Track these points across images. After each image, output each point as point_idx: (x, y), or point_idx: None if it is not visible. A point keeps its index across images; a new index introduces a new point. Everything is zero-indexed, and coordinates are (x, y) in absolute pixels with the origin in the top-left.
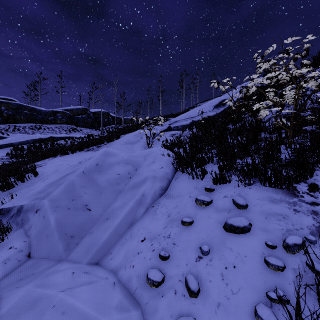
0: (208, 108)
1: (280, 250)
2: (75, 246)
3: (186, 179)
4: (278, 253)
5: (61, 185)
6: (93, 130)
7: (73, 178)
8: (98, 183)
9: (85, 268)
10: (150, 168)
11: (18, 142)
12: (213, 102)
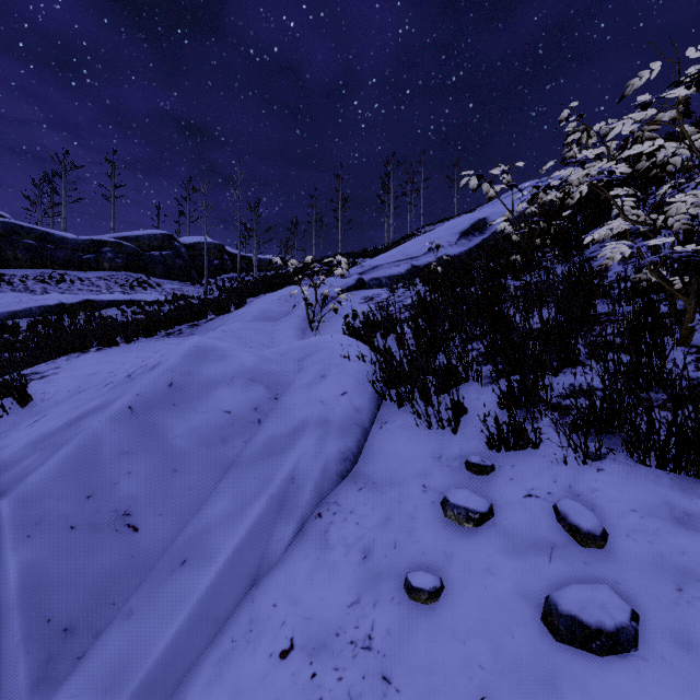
0: (447, 238)
1: None
2: (73, 666)
3: (409, 427)
4: None
5: (61, 451)
6: (186, 286)
7: (99, 428)
8: (168, 441)
9: None
10: (314, 394)
11: (7, 313)
12: (458, 224)
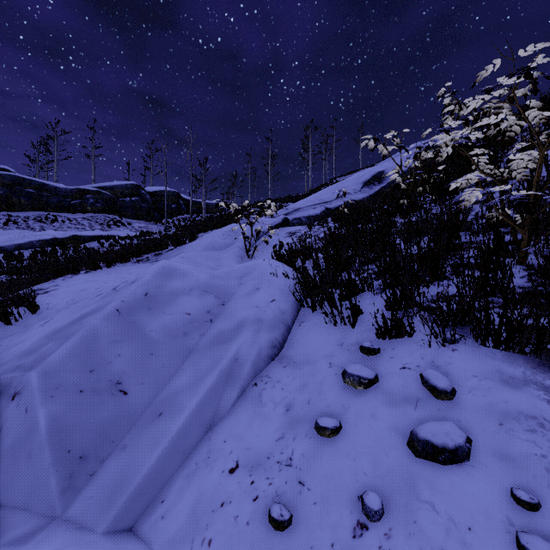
0: (353, 187)
1: (549, 516)
2: (87, 480)
3: (320, 324)
4: (547, 525)
5: (70, 339)
6: (150, 224)
7: (96, 324)
8: (146, 334)
9: (100, 547)
10: (251, 301)
11: (14, 245)
12: (362, 176)
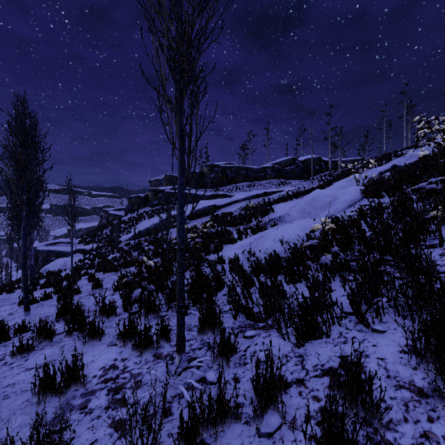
0: None
1: None
2: None
3: (365, 200)
4: None
5: (297, 206)
6: (302, 182)
7: (301, 204)
8: (314, 205)
9: None
10: (344, 197)
11: (242, 199)
12: None
